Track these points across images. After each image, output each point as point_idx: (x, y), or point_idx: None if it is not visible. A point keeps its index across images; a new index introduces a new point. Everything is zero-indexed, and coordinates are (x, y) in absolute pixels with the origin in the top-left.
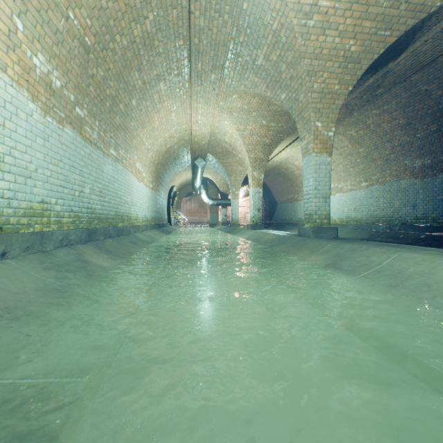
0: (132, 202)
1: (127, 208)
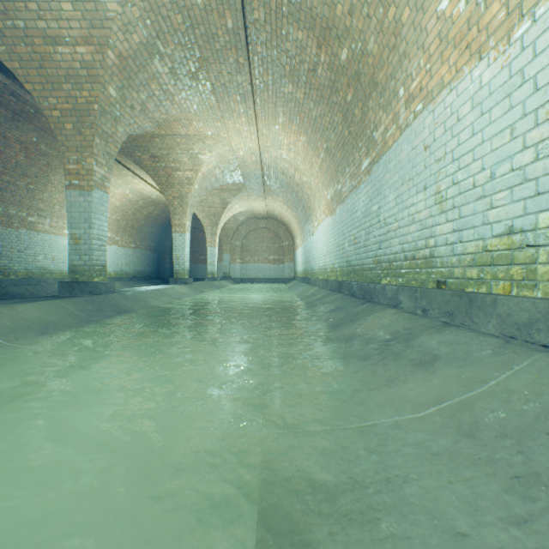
0: (443, 200)
1: (408, 236)
